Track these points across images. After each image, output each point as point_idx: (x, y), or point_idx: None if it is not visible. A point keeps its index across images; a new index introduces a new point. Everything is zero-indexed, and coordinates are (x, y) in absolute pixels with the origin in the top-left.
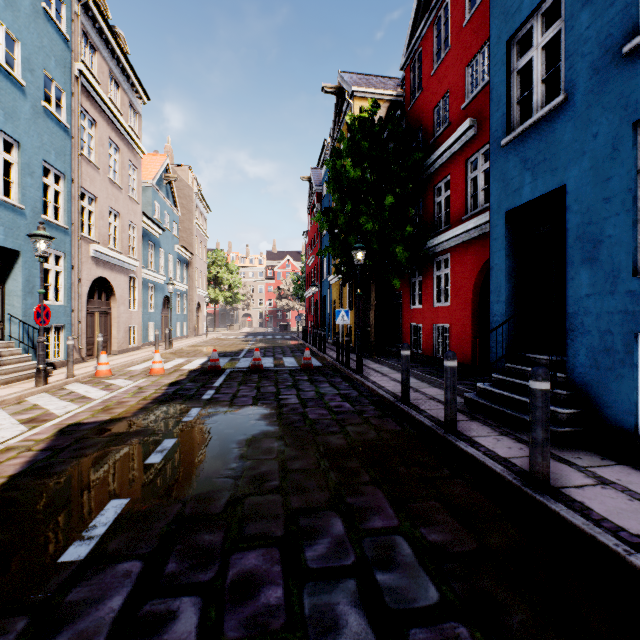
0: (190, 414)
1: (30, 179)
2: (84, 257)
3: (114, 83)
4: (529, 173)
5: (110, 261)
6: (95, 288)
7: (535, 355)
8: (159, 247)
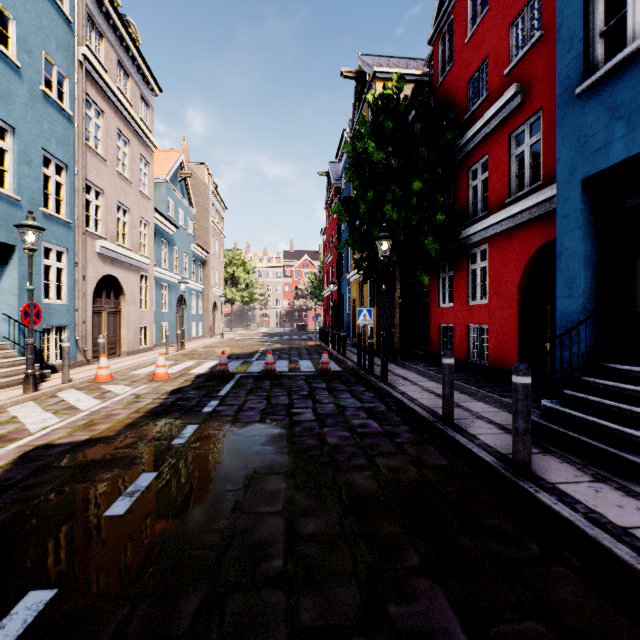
0: (183, 434)
1: (27, 168)
2: (89, 253)
3: (123, 73)
4: (622, 123)
5: (118, 258)
6: (103, 286)
7: (628, 367)
8: (173, 245)
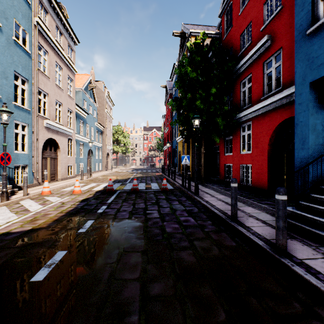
0: (85, 226)
1: (5, 81)
2: (40, 127)
3: (59, 32)
4: None
5: (56, 129)
6: (48, 144)
7: None
8: (86, 123)
